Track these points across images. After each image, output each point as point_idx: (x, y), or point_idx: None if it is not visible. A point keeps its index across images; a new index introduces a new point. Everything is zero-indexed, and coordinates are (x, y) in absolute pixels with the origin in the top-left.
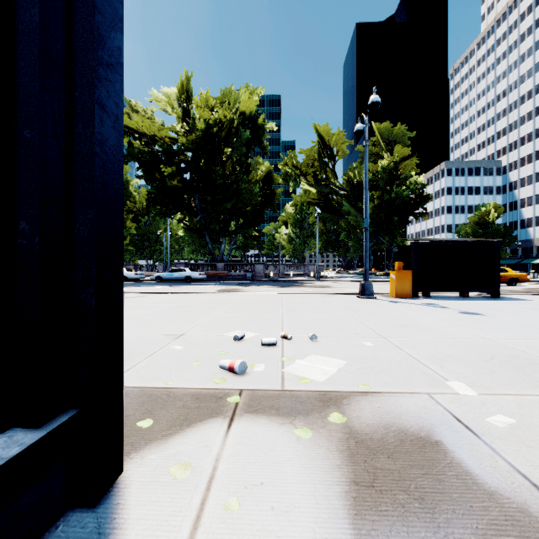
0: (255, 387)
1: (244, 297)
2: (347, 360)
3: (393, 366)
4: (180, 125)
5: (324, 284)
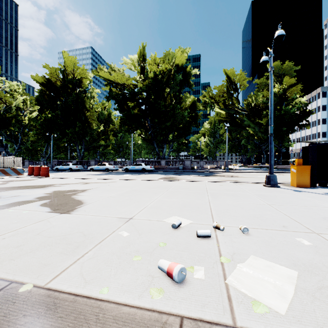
0: (198, 315)
1: (178, 184)
2: (295, 268)
3: None
4: (139, 76)
5: (232, 174)
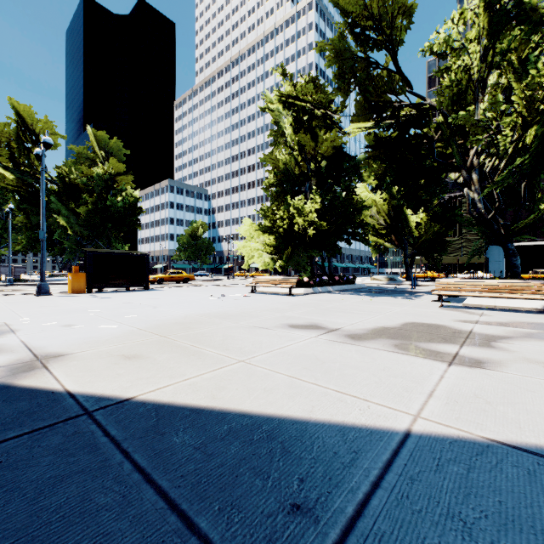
0: None
1: None
2: None
3: (0, 319)
4: None
5: (16, 288)
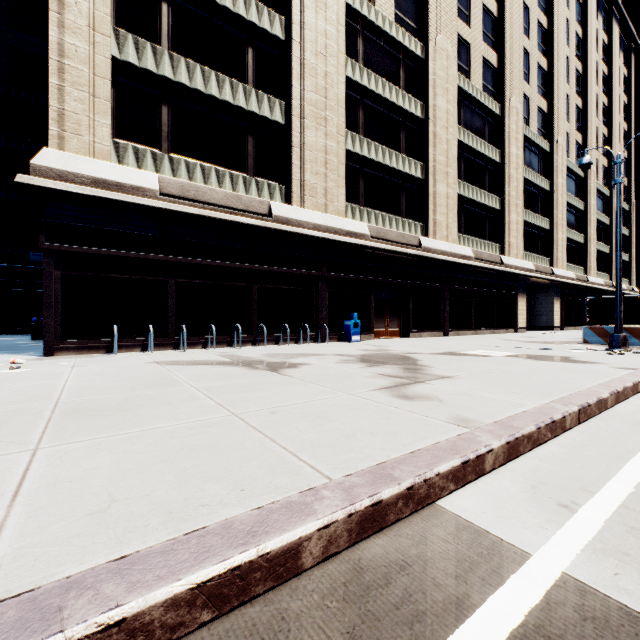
0: (7, 362)
1: None
2: None
3: None
4: None
5: None
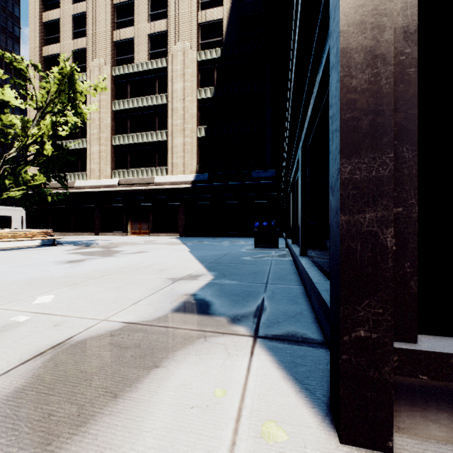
0: None
1: None
2: None
3: None
4: None
5: None
